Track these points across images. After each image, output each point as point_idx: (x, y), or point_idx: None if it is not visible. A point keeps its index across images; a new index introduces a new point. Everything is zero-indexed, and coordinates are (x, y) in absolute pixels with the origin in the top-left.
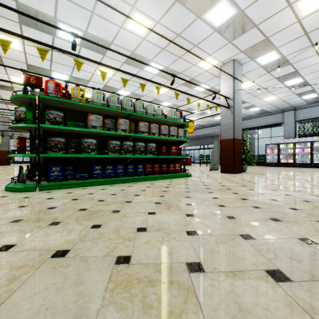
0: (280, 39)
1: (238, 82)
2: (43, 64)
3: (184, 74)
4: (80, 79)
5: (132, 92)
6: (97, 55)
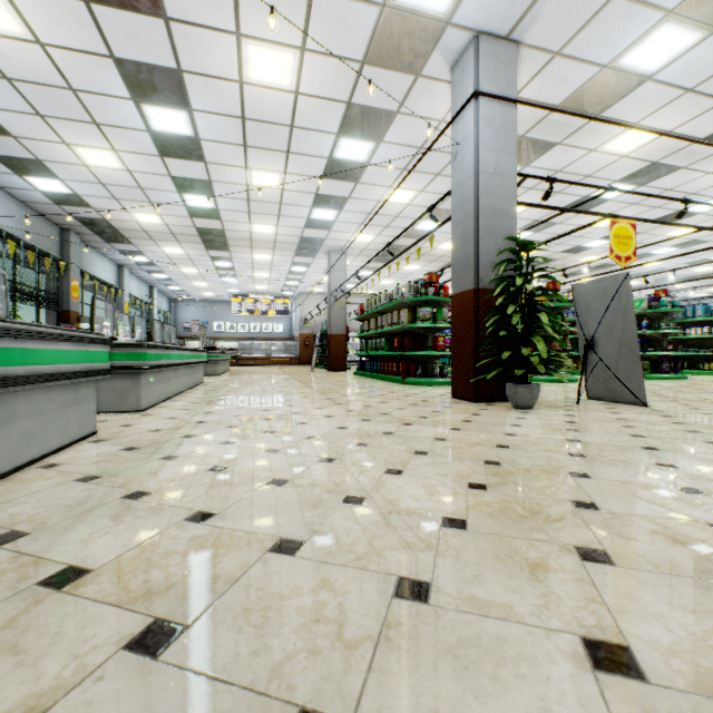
0: (353, 33)
1: (462, 116)
2: None
3: (528, 130)
4: (528, 225)
5: (614, 181)
6: None
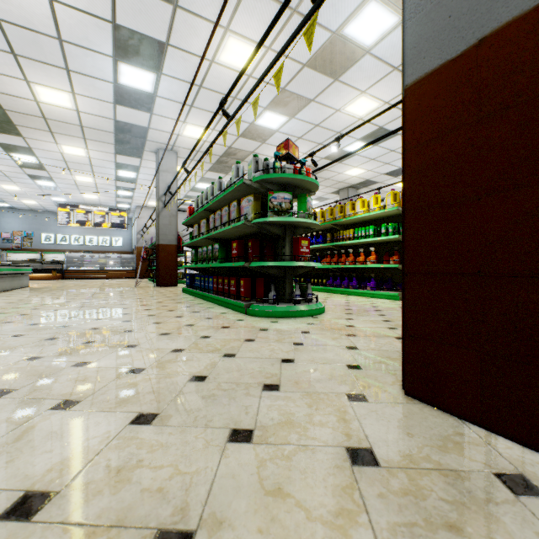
0: None
1: None
2: (326, 151)
3: None
4: (371, 133)
5: None
6: (310, 107)
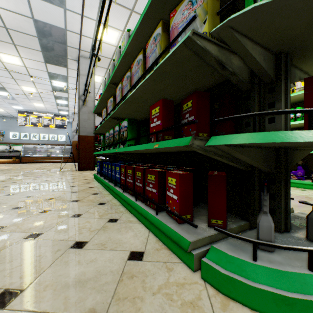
0: None
1: None
2: None
3: None
4: None
5: None
6: None
